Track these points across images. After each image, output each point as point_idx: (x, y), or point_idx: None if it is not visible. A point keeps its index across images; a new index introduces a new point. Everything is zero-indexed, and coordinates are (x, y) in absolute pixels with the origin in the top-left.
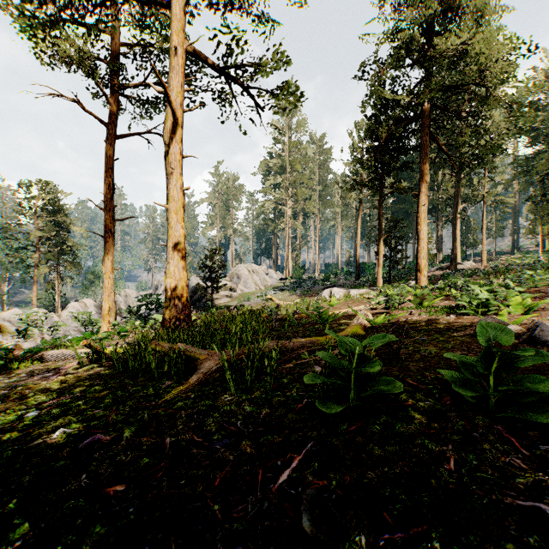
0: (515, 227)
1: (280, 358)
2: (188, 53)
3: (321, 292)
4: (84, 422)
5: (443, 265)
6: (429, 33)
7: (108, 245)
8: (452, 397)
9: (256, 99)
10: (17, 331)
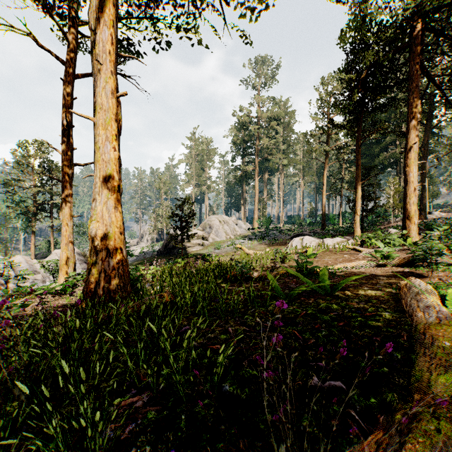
0: None
1: None
2: None
3: (291, 242)
4: None
5: None
6: None
7: (65, 190)
8: None
9: None
10: None
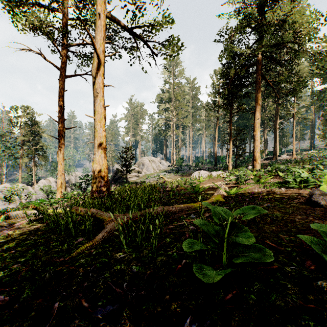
0: (312, 134)
1: (166, 219)
2: (108, 18)
3: (193, 174)
4: (0, 277)
5: (268, 157)
6: (261, 11)
7: (60, 144)
8: (312, 261)
9: (152, 49)
10: (4, 197)
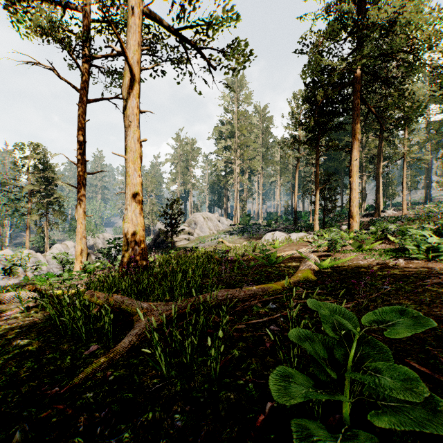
0: (428, 181)
1: (230, 310)
2: (145, 15)
3: (265, 236)
4: None
5: (367, 213)
6: (360, 9)
7: (80, 195)
8: None
9: (207, 60)
10: (3, 269)
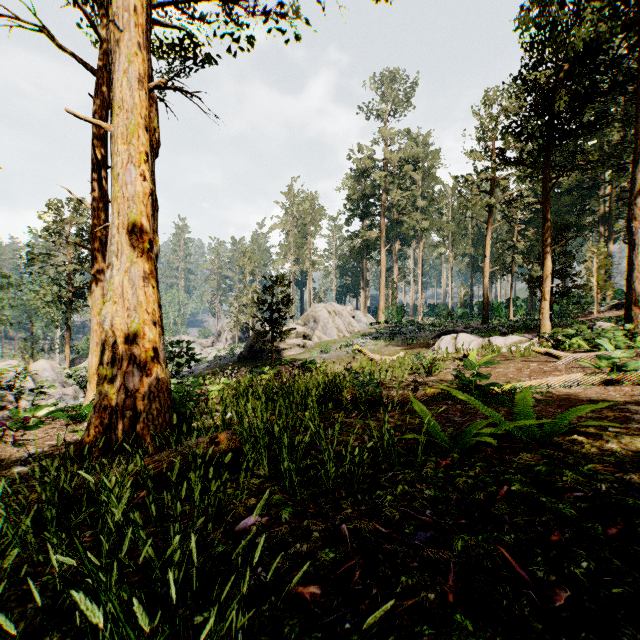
0: None
1: None
2: None
3: (438, 342)
4: None
5: (620, 302)
6: None
7: (96, 263)
8: None
9: None
10: None
